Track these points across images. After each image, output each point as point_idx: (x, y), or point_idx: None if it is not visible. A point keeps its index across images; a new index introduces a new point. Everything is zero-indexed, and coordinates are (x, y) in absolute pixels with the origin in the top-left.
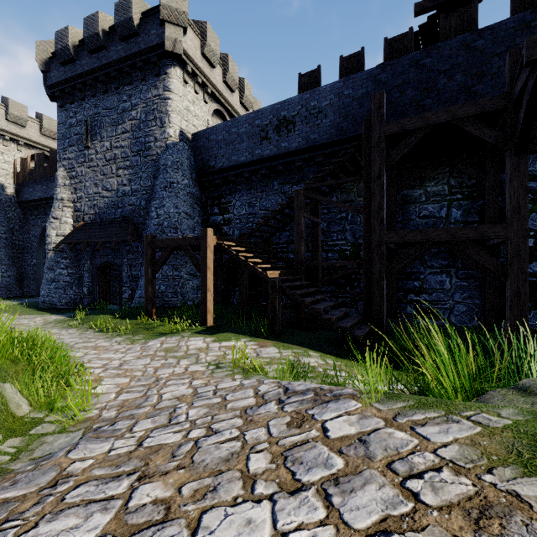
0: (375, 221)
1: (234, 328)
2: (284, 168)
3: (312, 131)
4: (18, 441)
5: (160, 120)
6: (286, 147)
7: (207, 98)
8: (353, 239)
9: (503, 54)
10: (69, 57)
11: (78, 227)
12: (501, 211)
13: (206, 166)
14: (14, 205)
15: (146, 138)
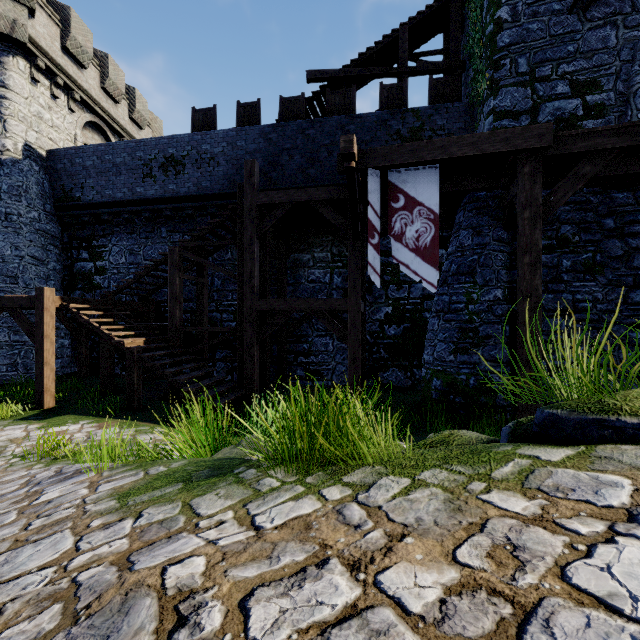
0: (247, 288)
1: (82, 408)
2: (173, 213)
3: (204, 178)
4: None
5: None
6: (174, 190)
7: (74, 105)
8: None
9: (368, 143)
10: None
11: None
12: (370, 280)
13: (69, 197)
14: None
15: None
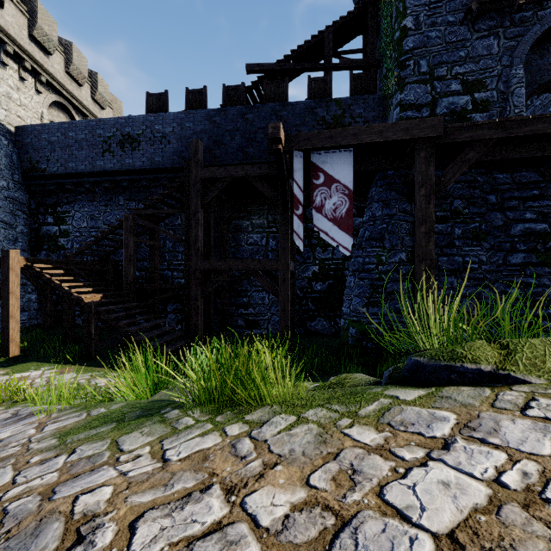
0: (192, 250)
1: (44, 356)
2: (129, 184)
3: (156, 153)
4: None
5: None
6: (130, 164)
7: (41, 87)
8: None
9: (298, 127)
10: None
11: None
12: None
13: (36, 168)
14: None
15: None
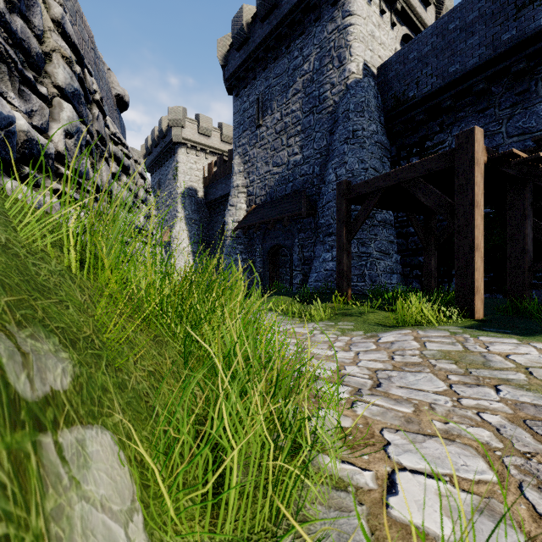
0: None
1: None
2: None
3: None
4: None
5: (338, 58)
6: None
7: (395, 19)
8: None
9: None
10: (243, 38)
11: (251, 211)
12: None
13: (401, 101)
14: (203, 206)
15: (320, 89)
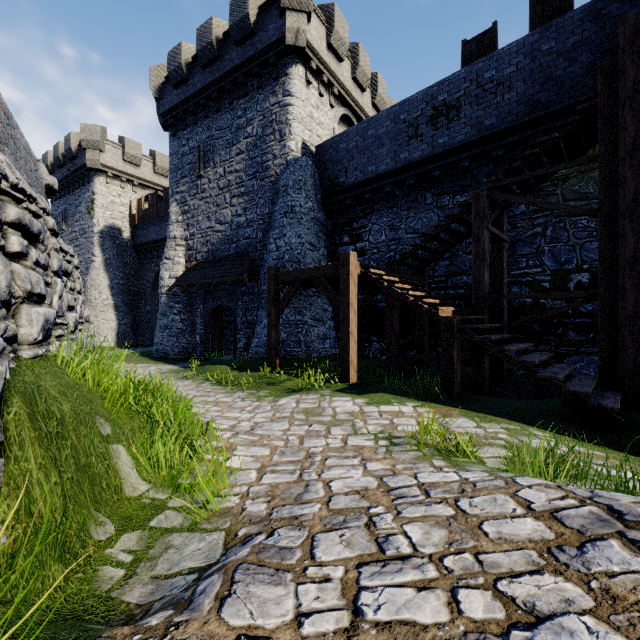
0: (625, 223)
1: (388, 387)
2: (441, 173)
3: (487, 114)
4: (135, 538)
5: (279, 132)
6: (446, 143)
7: (333, 101)
8: (555, 265)
9: None
10: (181, 77)
11: (191, 268)
12: None
13: (334, 184)
14: (130, 250)
15: (263, 156)
